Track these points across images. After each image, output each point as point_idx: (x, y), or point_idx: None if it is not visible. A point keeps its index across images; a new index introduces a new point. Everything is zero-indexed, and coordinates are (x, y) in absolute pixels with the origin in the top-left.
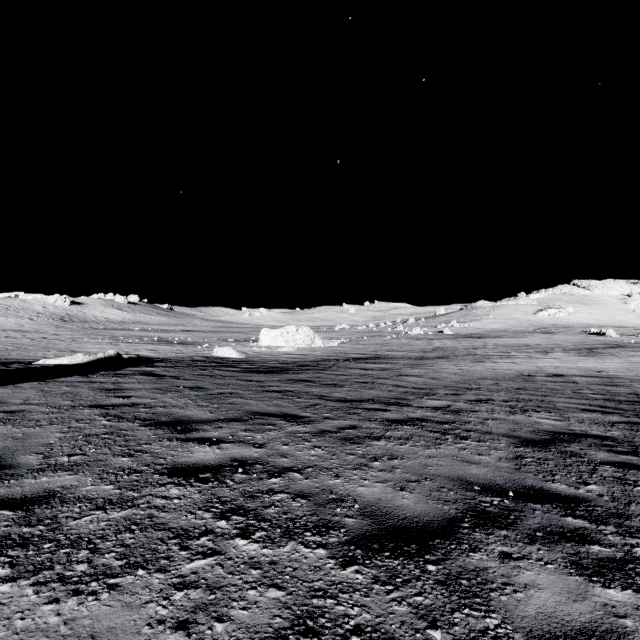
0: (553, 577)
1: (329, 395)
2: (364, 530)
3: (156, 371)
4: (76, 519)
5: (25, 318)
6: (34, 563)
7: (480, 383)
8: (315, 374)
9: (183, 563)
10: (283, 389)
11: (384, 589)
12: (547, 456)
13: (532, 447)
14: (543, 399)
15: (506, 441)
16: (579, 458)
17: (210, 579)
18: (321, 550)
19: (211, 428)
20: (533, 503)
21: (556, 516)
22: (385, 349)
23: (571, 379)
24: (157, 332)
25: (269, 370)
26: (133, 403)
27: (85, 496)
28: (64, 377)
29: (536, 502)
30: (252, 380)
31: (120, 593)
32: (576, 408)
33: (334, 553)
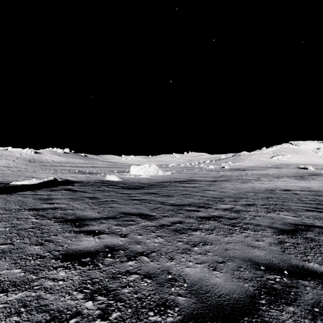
0: None
1: (166, 202)
2: (192, 309)
3: (73, 188)
4: None
5: (10, 160)
6: None
7: (247, 194)
8: (158, 189)
9: None
10: (141, 198)
11: None
12: (297, 241)
13: (286, 235)
14: (283, 204)
15: (270, 231)
16: (317, 242)
17: None
18: None
19: (96, 223)
20: (302, 280)
21: (321, 291)
22: (195, 176)
23: (295, 192)
24: (78, 167)
25: (134, 187)
26: (55, 207)
27: None
28: (22, 191)
29: (304, 279)
30: (124, 193)
31: None
32: (302, 209)
33: None
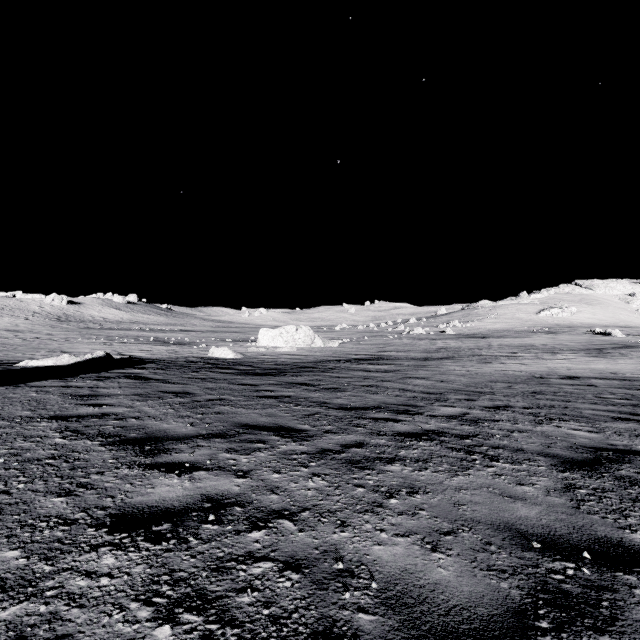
0: None
1: (330, 401)
2: None
3: (144, 373)
4: None
5: (20, 318)
6: None
7: (492, 386)
8: (315, 376)
9: None
10: (279, 394)
11: None
12: (603, 485)
13: (579, 471)
14: (566, 405)
15: (545, 462)
16: None
17: None
18: None
19: (187, 448)
20: (623, 572)
21: None
22: (387, 349)
23: (588, 382)
24: (154, 332)
25: (266, 372)
26: (103, 413)
27: None
28: (39, 381)
29: (626, 570)
30: (246, 384)
31: None
32: (606, 416)
33: None
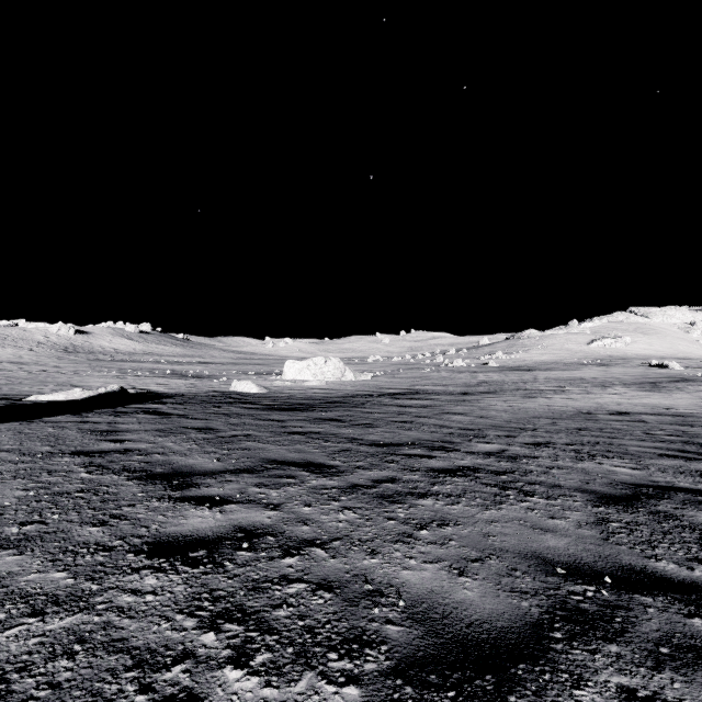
0: None
1: (362, 437)
2: (414, 647)
3: (163, 409)
4: None
5: (24, 349)
6: None
7: (535, 422)
8: (345, 412)
9: None
10: (308, 430)
11: None
12: (637, 519)
13: (615, 506)
14: (611, 442)
15: (581, 498)
16: (677, 521)
17: None
18: (352, 688)
19: (215, 482)
20: (640, 594)
21: (678, 617)
22: (424, 383)
23: (638, 418)
24: (170, 364)
25: (293, 407)
26: (126, 449)
27: (22, 591)
28: (53, 416)
29: (644, 593)
30: (272, 419)
31: None
32: (652, 453)
33: (372, 694)
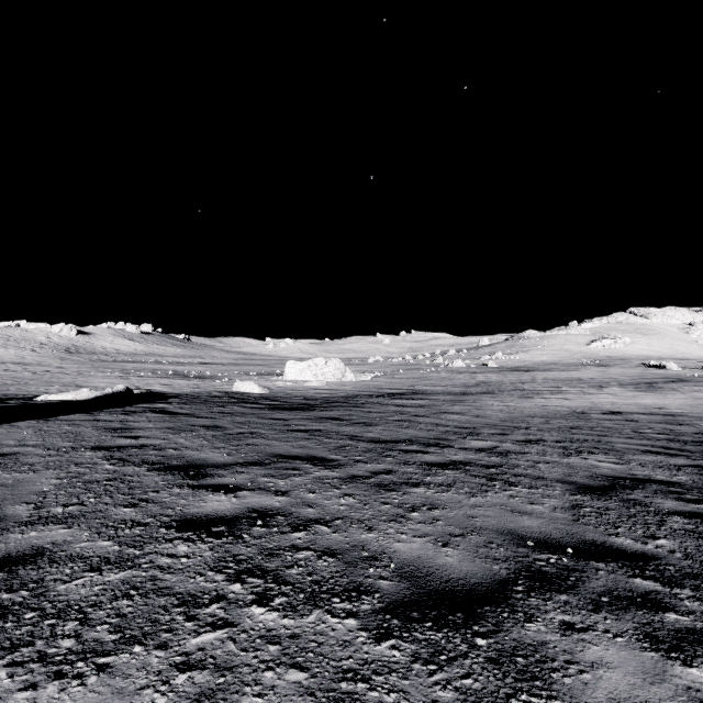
0: (624, 653)
1: (361, 435)
2: (401, 595)
3: (169, 408)
4: (66, 582)
5: (27, 349)
6: (11, 638)
7: (529, 421)
8: (346, 411)
9: (188, 637)
10: (310, 428)
11: (426, 669)
12: (608, 505)
13: (590, 495)
14: (600, 439)
15: (561, 488)
16: (644, 507)
17: (219, 657)
18: (351, 620)
19: (228, 473)
20: (595, 561)
21: (623, 577)
22: (423, 383)
23: (630, 417)
24: (172, 365)
25: (295, 407)
26: (141, 444)
27: (79, 554)
28: (66, 415)
29: (599, 560)
30: (276, 418)
31: (111, 676)
32: (637, 449)
33: (366, 624)
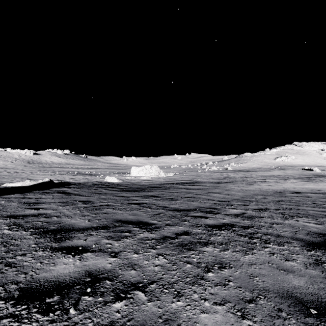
0: None
1: (168, 206)
2: None
3: (68, 190)
4: None
5: (9, 161)
6: None
7: (255, 197)
8: (160, 192)
9: None
10: (140, 202)
11: None
12: None
13: (319, 250)
14: (298, 208)
15: (297, 244)
16: None
17: None
18: None
19: (83, 236)
20: None
21: None
22: (198, 178)
23: (306, 195)
24: (77, 169)
25: (134, 189)
26: (39, 213)
27: None
28: (9, 194)
29: None
30: (123, 196)
31: None
32: (322, 214)
33: None
